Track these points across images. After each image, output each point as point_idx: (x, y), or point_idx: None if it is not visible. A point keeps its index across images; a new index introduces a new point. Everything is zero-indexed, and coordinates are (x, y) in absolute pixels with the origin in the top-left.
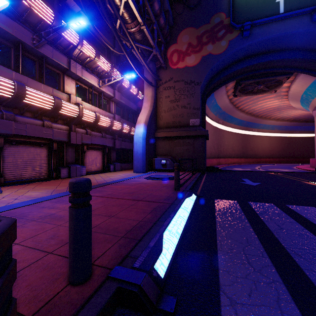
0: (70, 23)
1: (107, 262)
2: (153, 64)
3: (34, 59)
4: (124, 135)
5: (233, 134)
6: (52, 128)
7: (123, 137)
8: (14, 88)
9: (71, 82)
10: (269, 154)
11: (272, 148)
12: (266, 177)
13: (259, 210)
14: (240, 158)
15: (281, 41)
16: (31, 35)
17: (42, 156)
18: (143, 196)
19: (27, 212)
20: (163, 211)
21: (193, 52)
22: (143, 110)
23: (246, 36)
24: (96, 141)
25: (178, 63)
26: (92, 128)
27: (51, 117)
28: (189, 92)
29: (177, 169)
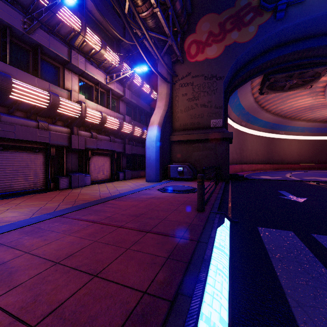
0: None
1: None
2: (168, 57)
3: (27, 48)
4: (135, 138)
5: (257, 137)
6: (49, 130)
7: (134, 141)
8: None
9: (73, 77)
10: (298, 160)
11: (302, 153)
12: (308, 188)
13: None
14: (265, 164)
15: (324, 22)
16: (21, 18)
17: (37, 163)
18: (155, 223)
19: None
20: (185, 262)
21: (215, 41)
22: (157, 110)
23: (279, 19)
24: (102, 146)
25: (197, 56)
26: (98, 130)
27: (48, 117)
28: (210, 88)
29: (201, 182)
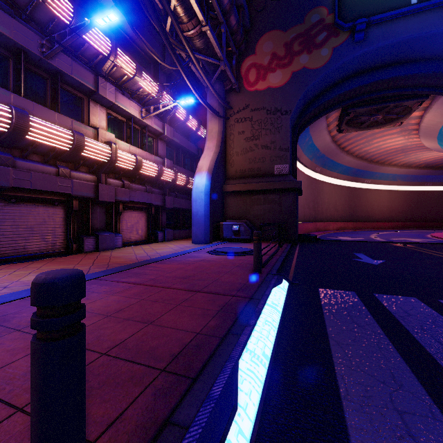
0: (95, 19)
1: (126, 439)
2: (220, 85)
3: (44, 75)
4: (178, 188)
5: (336, 187)
6: (71, 178)
7: (177, 191)
8: (10, 118)
9: (101, 111)
10: (388, 216)
11: (393, 208)
12: (390, 250)
13: (397, 309)
14: (346, 222)
15: (412, 46)
16: (39, 39)
17: (56, 219)
18: (205, 284)
19: (13, 313)
20: (236, 313)
21: (280, 66)
22: (206, 153)
23: (358, 41)
24: (136, 198)
25: (258, 84)
26: (131, 178)
27: (70, 162)
28: (273, 125)
29: (258, 240)
